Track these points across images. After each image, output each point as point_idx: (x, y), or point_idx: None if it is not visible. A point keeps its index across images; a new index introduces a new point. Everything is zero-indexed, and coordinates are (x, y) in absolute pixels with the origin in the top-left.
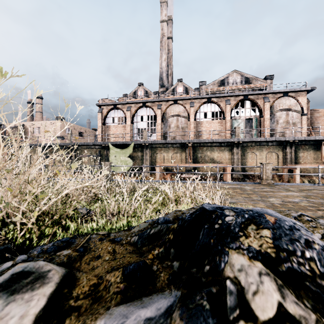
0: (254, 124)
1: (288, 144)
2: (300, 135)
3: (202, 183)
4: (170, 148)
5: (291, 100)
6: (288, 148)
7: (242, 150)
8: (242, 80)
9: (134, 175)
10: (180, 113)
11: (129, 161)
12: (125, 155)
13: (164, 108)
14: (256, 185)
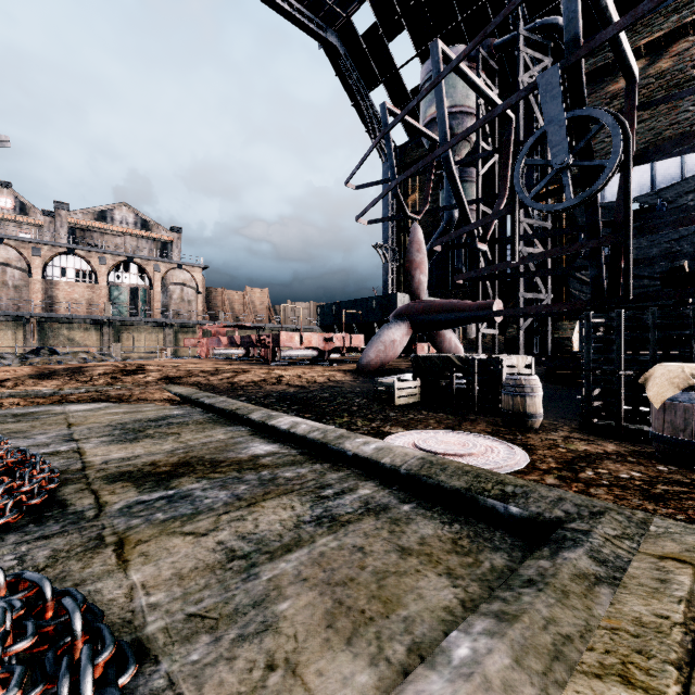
0: (142, 296)
1: (167, 326)
2: (196, 316)
3: None
4: None
5: (186, 275)
6: (168, 330)
7: (116, 329)
8: (137, 222)
9: None
10: (11, 261)
11: None
12: None
13: None
14: None
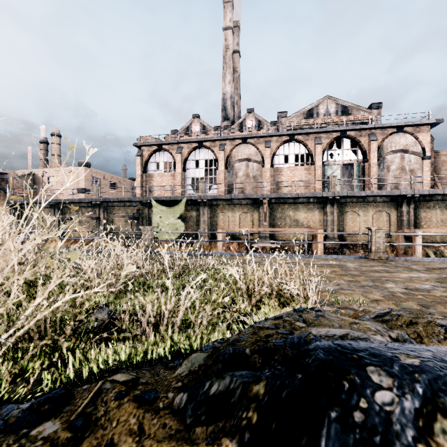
0: (356, 171)
1: (405, 200)
2: (421, 188)
3: (288, 263)
4: (237, 206)
5: (408, 138)
6: (405, 206)
7: (339, 208)
8: (337, 110)
9: (187, 243)
10: (251, 156)
11: (180, 224)
12: (174, 216)
13: (229, 149)
14: (363, 260)
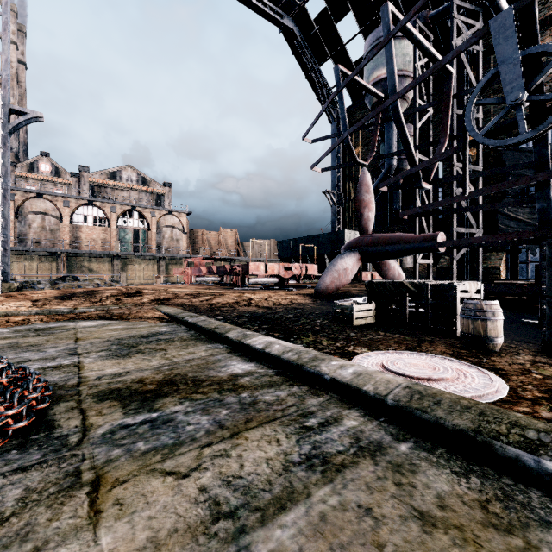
0: (142, 236)
1: (161, 259)
2: (183, 251)
3: None
4: (35, 257)
5: (175, 219)
6: (161, 262)
7: (123, 262)
8: (138, 179)
9: None
10: (48, 211)
11: None
12: None
13: (21, 200)
14: None
